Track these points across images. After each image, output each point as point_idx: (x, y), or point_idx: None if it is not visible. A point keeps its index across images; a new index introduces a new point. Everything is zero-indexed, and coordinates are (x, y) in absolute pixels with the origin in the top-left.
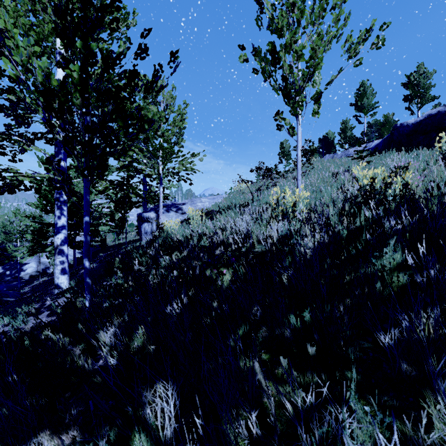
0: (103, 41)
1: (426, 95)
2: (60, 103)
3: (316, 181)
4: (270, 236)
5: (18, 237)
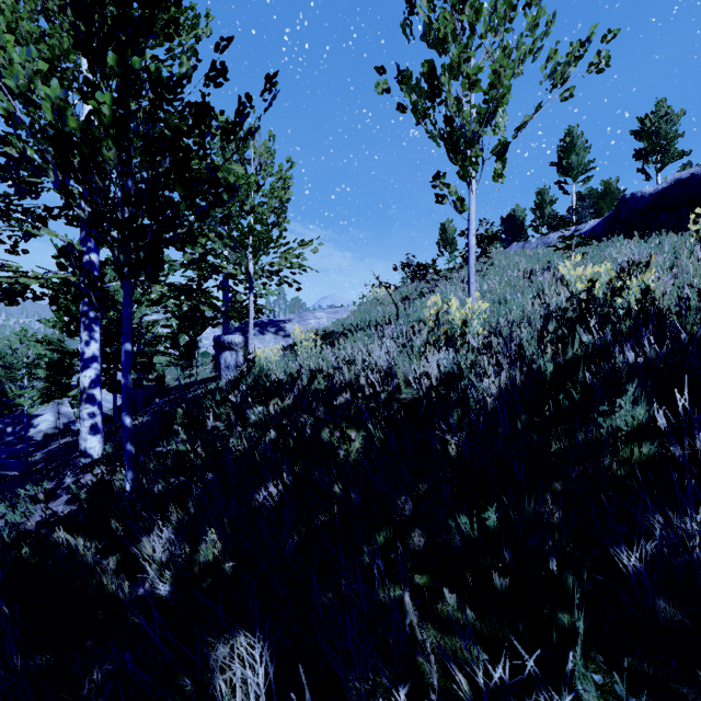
0: (158, 61)
1: (669, 149)
2: (82, 157)
3: (498, 285)
4: (427, 375)
5: (25, 374)
